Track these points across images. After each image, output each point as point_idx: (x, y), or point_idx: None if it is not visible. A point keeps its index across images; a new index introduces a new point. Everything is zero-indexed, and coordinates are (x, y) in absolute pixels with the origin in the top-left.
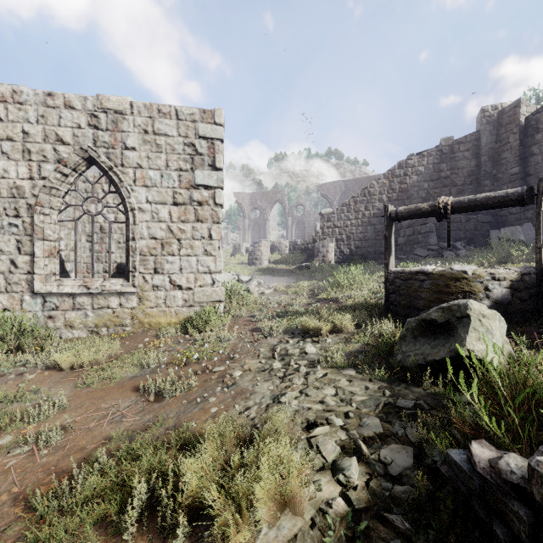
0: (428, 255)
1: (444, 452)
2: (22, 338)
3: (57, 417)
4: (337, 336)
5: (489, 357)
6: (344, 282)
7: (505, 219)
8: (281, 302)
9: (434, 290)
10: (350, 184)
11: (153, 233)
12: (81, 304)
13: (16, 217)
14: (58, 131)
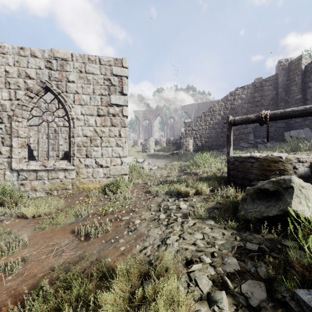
0: (248, 147)
1: (290, 289)
2: (3, 198)
3: (20, 251)
4: (199, 197)
5: (307, 215)
6: (200, 163)
7: (292, 125)
8: (162, 174)
9: (261, 168)
10: (201, 105)
11: (85, 133)
12: (41, 176)
13: (1, 123)
14: (27, 70)
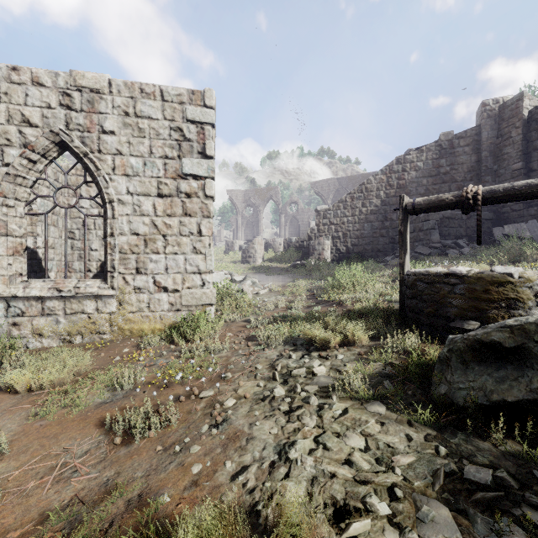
0: (431, 253)
1: None
2: None
3: None
4: (349, 350)
5: None
6: (346, 283)
7: (507, 216)
8: (278, 304)
9: (470, 296)
10: (344, 182)
11: (134, 228)
12: (52, 308)
13: None
14: (25, 110)
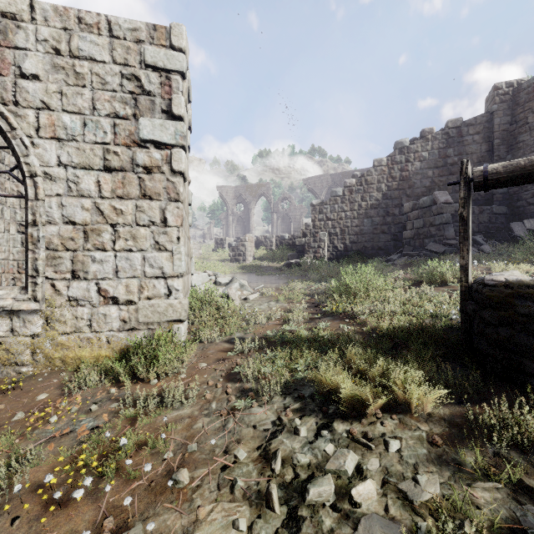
0: (445, 251)
1: None
2: None
3: None
4: (405, 426)
5: None
6: (356, 288)
7: (522, 210)
8: (271, 315)
9: None
10: (337, 178)
11: (69, 215)
12: None
13: None
14: None
